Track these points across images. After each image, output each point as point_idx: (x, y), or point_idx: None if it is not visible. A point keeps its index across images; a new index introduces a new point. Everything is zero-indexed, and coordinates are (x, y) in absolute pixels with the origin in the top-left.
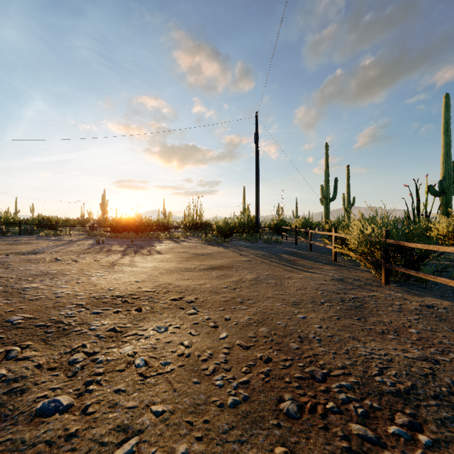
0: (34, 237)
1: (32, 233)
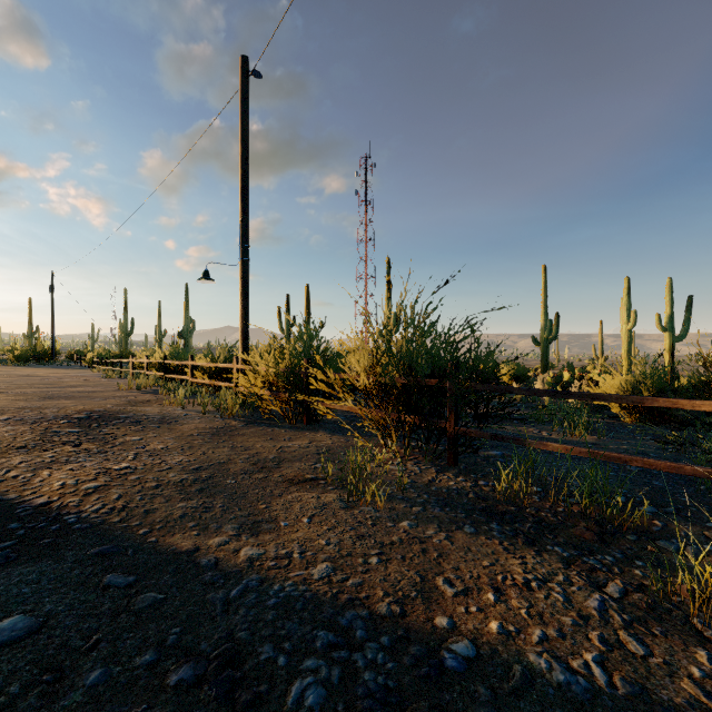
0: None
1: None
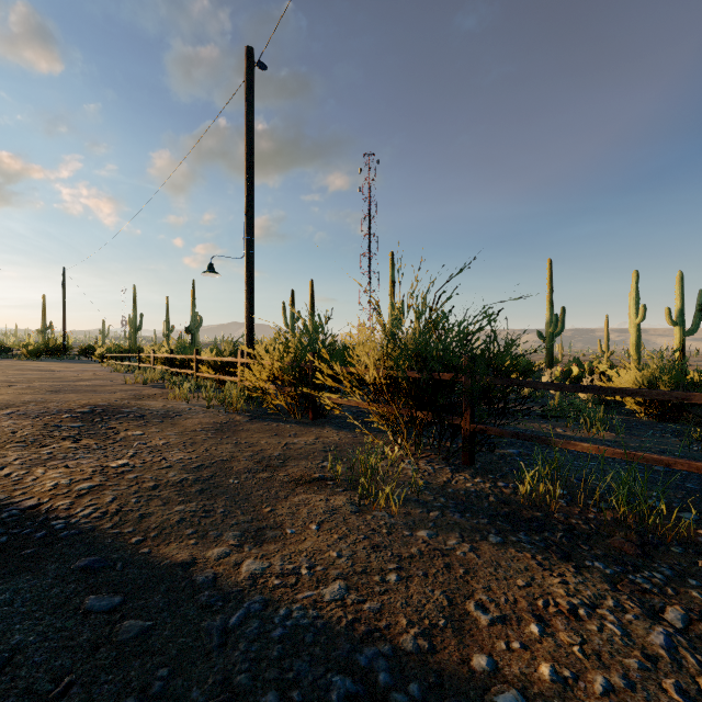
0: None
1: None
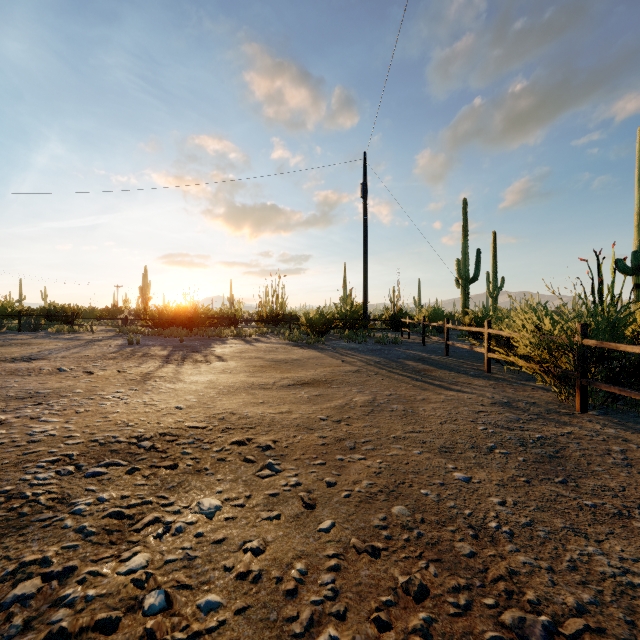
0: (39, 335)
1: (37, 329)
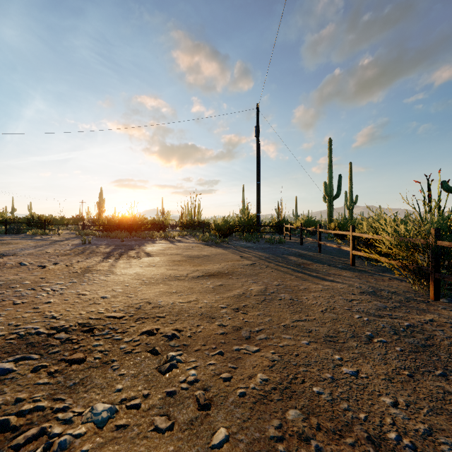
0: (19, 237)
1: (19, 232)
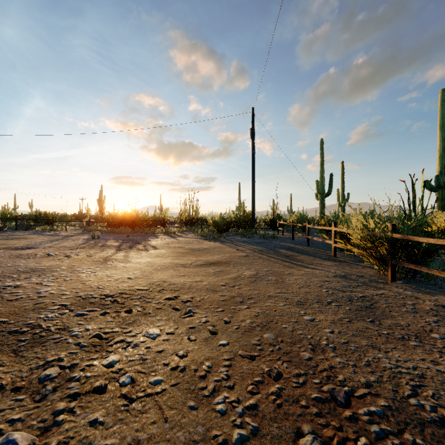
0: (30, 233)
1: (28, 228)
